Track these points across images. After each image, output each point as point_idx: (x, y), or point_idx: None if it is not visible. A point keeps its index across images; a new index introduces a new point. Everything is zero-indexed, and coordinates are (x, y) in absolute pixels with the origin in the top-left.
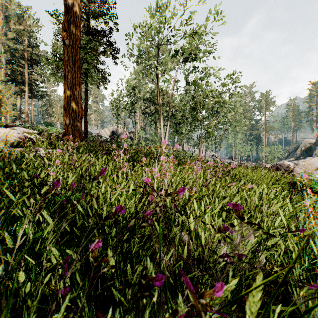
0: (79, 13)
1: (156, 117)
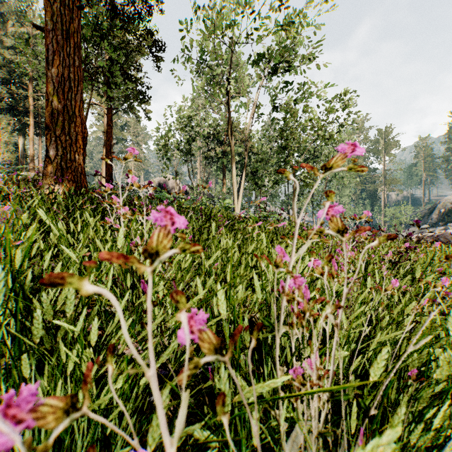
0: None
1: (224, 163)
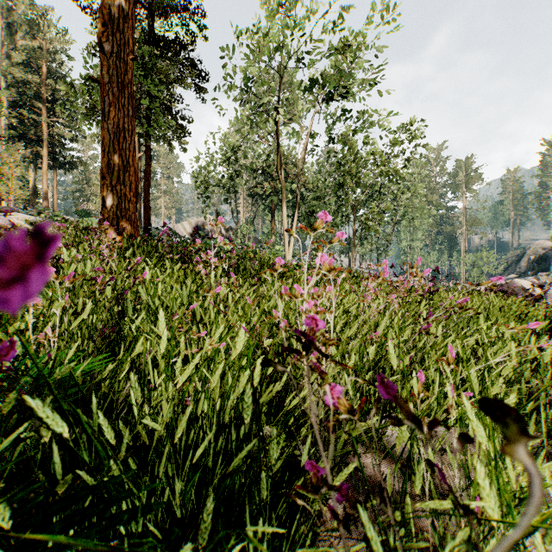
0: None
1: (273, 202)
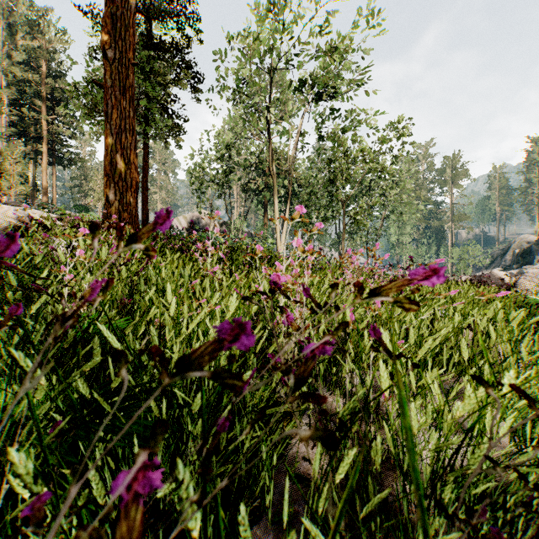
0: (133, 3)
1: (266, 197)
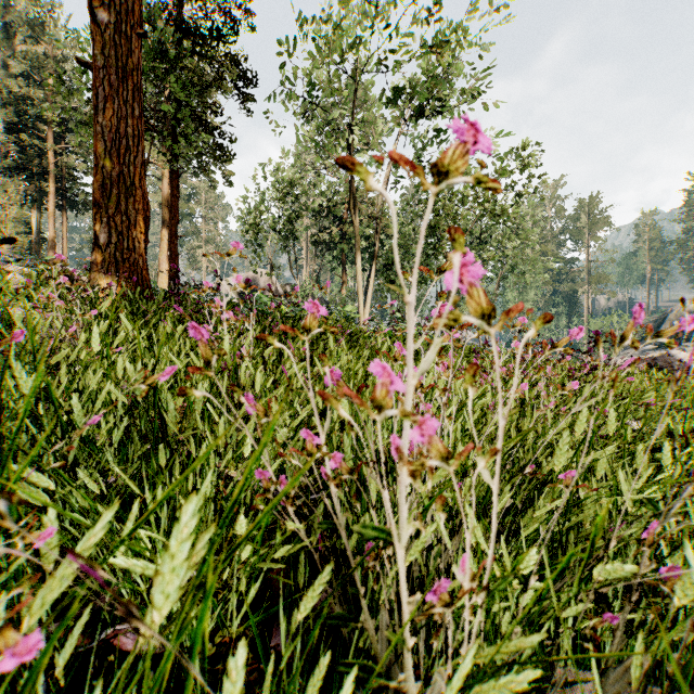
0: None
1: (344, 251)
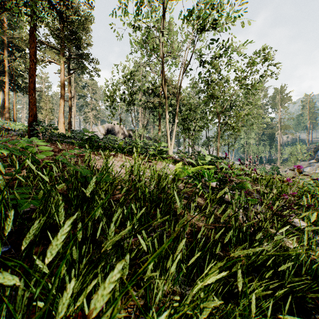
0: None
1: (159, 112)
